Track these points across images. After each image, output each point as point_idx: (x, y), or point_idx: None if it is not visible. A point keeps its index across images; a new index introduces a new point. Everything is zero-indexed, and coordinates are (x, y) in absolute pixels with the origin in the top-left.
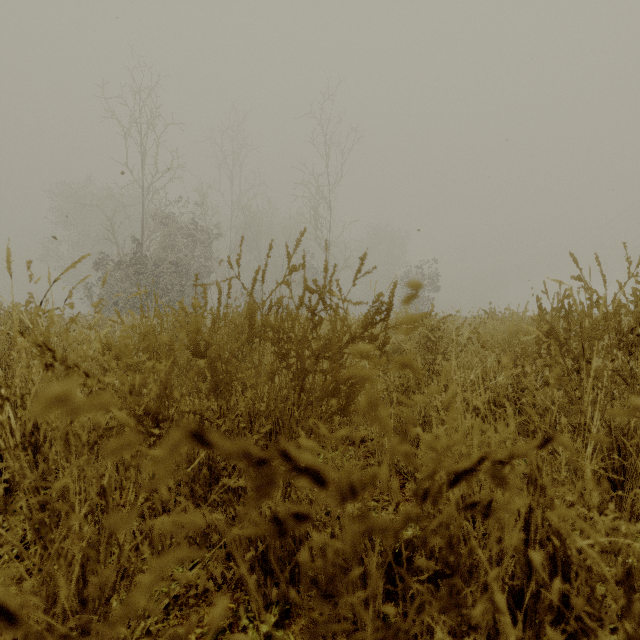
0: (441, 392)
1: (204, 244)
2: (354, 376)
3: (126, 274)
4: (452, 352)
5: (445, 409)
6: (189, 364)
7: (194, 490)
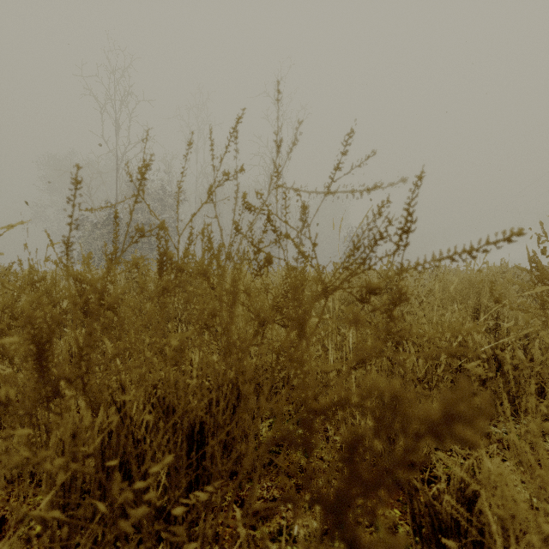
0: (428, 360)
1: (172, 207)
2: (364, 408)
3: (102, 233)
4: (412, 305)
5: (427, 379)
6: (112, 321)
7: (71, 529)
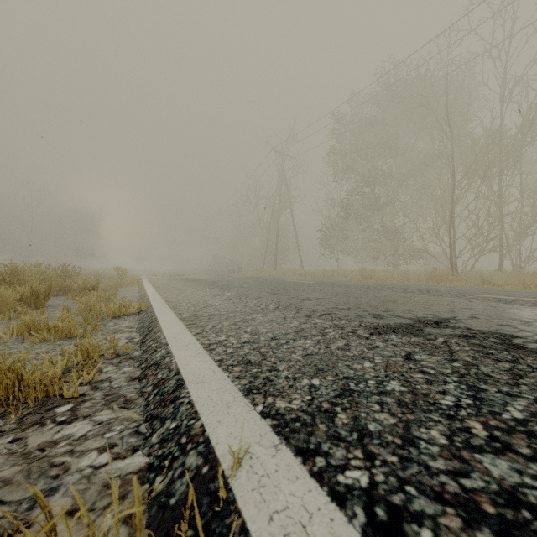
0: None
1: None
2: None
3: None
4: None
5: None
6: None
7: None
